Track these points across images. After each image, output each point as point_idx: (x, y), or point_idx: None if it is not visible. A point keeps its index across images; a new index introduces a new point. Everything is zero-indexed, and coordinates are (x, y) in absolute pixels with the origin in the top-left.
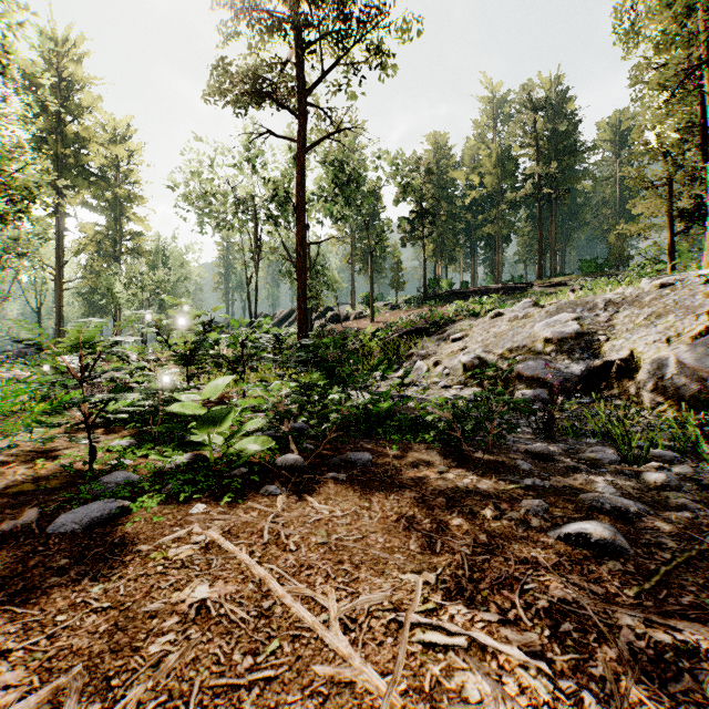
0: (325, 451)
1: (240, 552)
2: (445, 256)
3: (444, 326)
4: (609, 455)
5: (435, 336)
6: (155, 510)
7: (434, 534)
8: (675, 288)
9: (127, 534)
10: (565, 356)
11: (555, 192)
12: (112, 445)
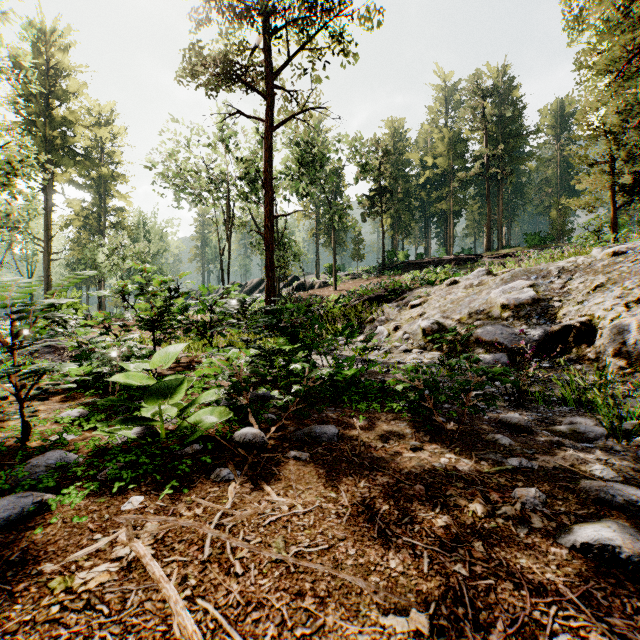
0: (287, 422)
1: (168, 581)
2: (402, 230)
3: (402, 293)
4: (594, 428)
5: (394, 302)
6: (81, 504)
7: (418, 542)
8: (627, 256)
9: (34, 544)
10: (522, 321)
11: (502, 171)
12: (60, 417)
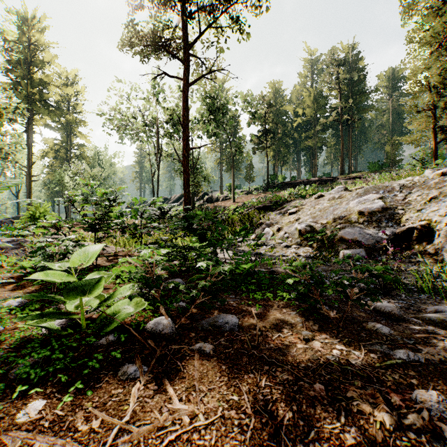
0: (195, 309)
1: None
2: (281, 160)
3: (282, 204)
4: None
5: (277, 211)
6: None
7: None
8: None
9: None
10: (375, 224)
11: (352, 118)
12: (1, 306)
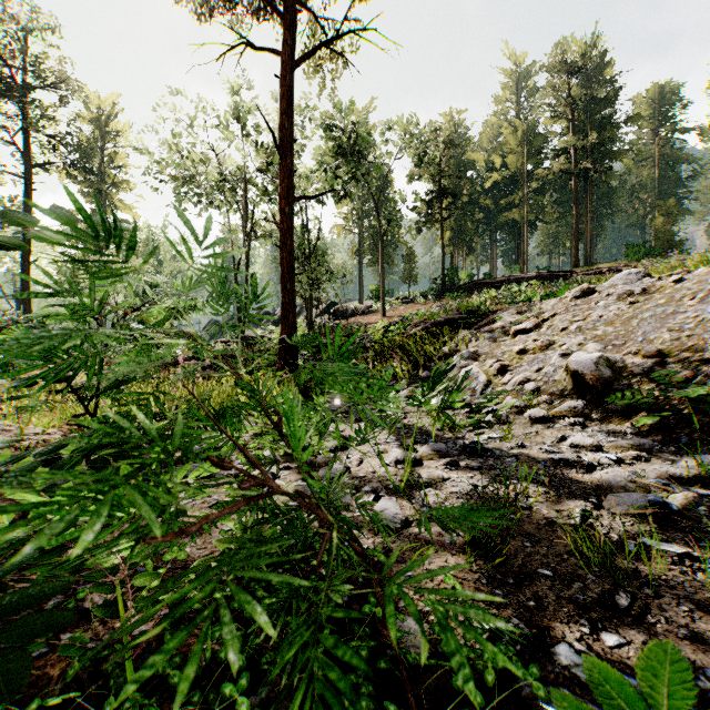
0: None
1: None
2: (464, 245)
3: (484, 316)
4: None
5: (476, 329)
6: None
7: None
8: None
9: None
10: None
11: (595, 166)
12: None
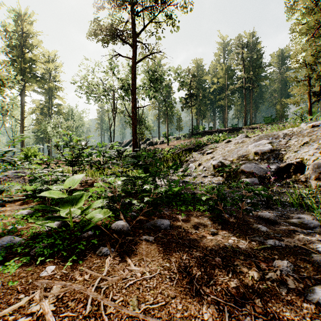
0: (142, 217)
1: None
2: (201, 115)
3: (202, 147)
4: (312, 221)
5: (198, 151)
6: (17, 272)
7: (220, 299)
8: (319, 127)
9: None
10: (265, 161)
11: (252, 85)
12: (16, 214)
